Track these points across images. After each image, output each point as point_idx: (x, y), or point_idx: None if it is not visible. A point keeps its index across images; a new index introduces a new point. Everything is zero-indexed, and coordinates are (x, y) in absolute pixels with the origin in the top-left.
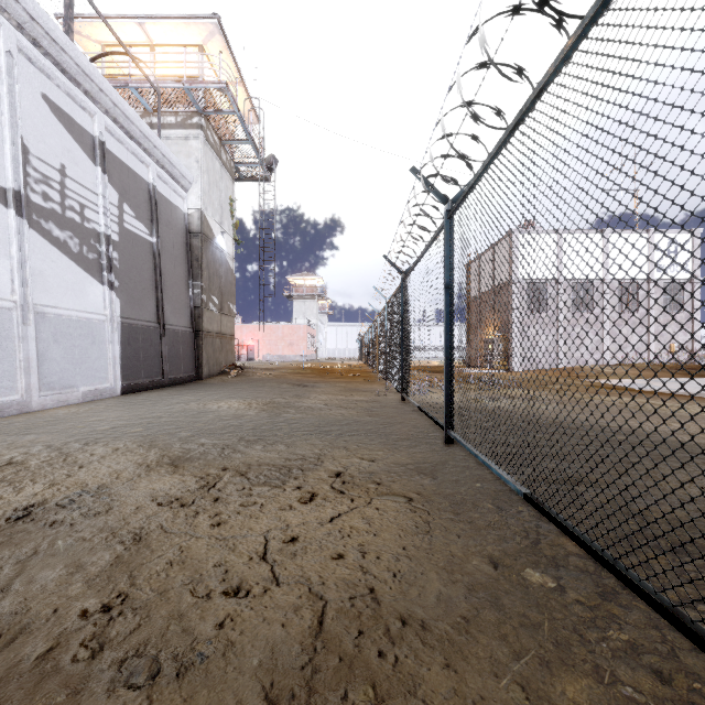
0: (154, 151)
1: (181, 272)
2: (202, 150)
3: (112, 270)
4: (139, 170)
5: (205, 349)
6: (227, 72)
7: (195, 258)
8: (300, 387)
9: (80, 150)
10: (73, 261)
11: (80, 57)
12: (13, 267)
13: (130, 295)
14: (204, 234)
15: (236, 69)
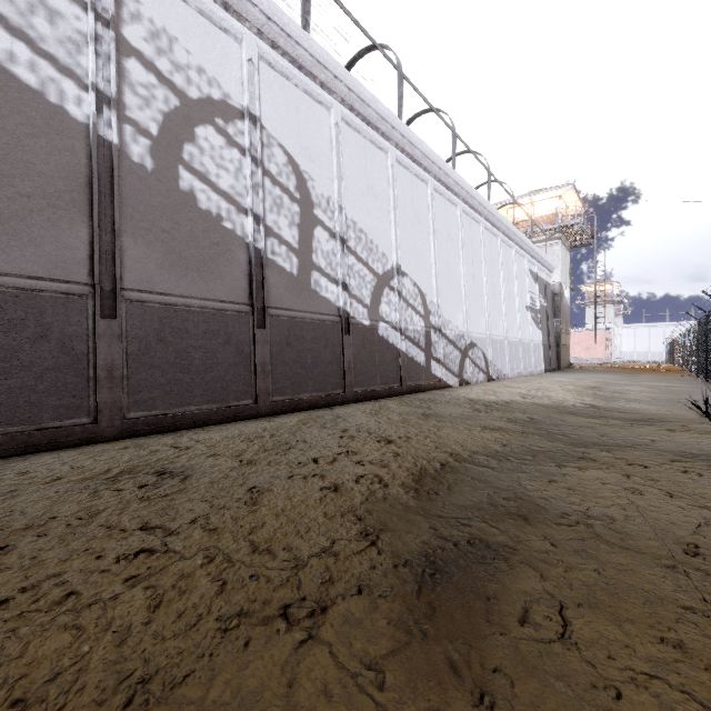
0: (546, 264)
1: (551, 316)
2: (560, 250)
3: (540, 323)
4: (541, 275)
5: (561, 354)
6: (579, 210)
7: (556, 307)
8: (629, 373)
9: (533, 281)
10: (534, 323)
11: (536, 249)
12: (529, 329)
13: (542, 332)
14: (561, 293)
15: (577, 197)
